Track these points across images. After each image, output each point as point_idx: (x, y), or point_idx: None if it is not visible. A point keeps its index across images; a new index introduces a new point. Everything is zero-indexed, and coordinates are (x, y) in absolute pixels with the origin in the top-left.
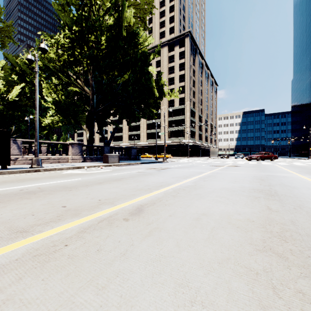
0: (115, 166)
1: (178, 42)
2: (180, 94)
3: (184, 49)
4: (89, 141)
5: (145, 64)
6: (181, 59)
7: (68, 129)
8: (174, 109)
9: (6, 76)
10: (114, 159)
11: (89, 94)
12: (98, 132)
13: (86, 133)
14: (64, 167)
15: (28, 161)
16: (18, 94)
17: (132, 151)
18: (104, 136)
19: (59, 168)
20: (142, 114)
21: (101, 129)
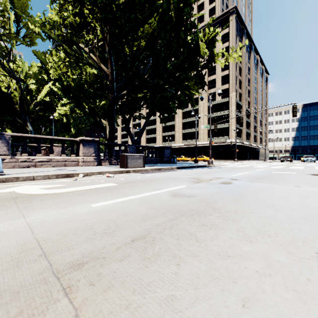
0: (135, 173)
1: (220, 23)
2: (222, 84)
3: (228, 30)
4: (109, 138)
5: (184, 3)
6: (225, 43)
7: (81, 121)
8: (215, 103)
9: (36, 76)
10: (136, 162)
11: (106, 74)
12: (125, 129)
13: (107, 129)
14: (37, 175)
15: (20, 163)
16: (47, 93)
17: (165, 151)
18: (131, 134)
19: (26, 177)
20: (177, 104)
21: (128, 125)
